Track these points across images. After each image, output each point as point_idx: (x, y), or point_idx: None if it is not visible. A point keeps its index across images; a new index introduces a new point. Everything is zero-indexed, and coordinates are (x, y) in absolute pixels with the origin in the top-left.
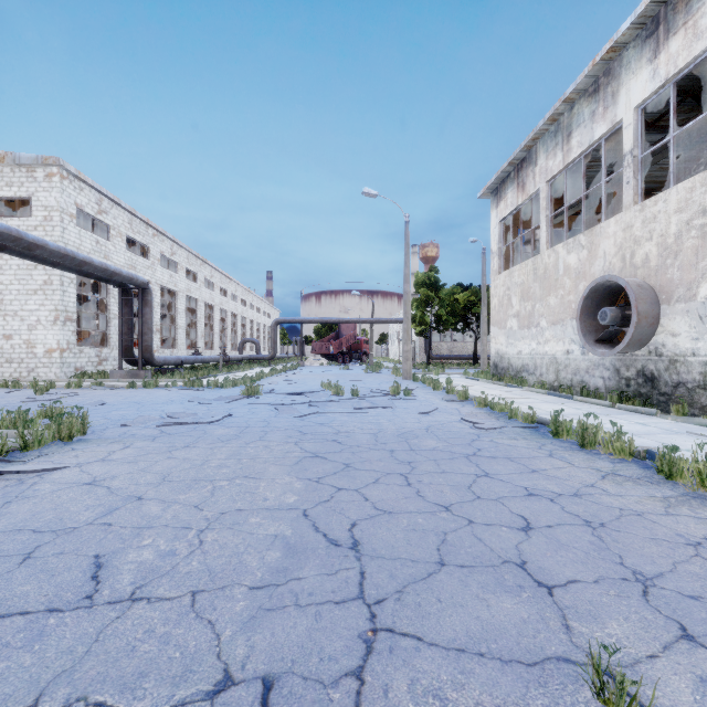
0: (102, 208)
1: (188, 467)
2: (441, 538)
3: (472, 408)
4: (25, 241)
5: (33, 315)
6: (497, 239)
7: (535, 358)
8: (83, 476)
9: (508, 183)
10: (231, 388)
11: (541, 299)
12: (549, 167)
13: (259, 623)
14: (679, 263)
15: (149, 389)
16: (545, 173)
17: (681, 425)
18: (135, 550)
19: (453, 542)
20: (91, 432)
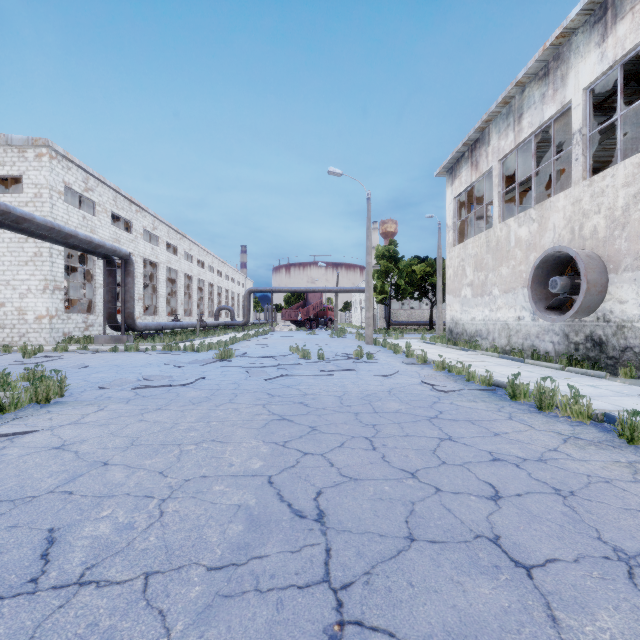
0: (88, 186)
1: (157, 431)
2: (409, 509)
3: (431, 370)
4: (14, 215)
5: (24, 284)
6: (452, 214)
7: (488, 324)
8: (53, 440)
9: (463, 163)
10: (206, 352)
11: (494, 270)
12: (501, 146)
13: (214, 614)
14: (627, 234)
15: (130, 353)
16: (497, 153)
17: (630, 388)
18: (92, 523)
19: (421, 514)
20: (69, 394)
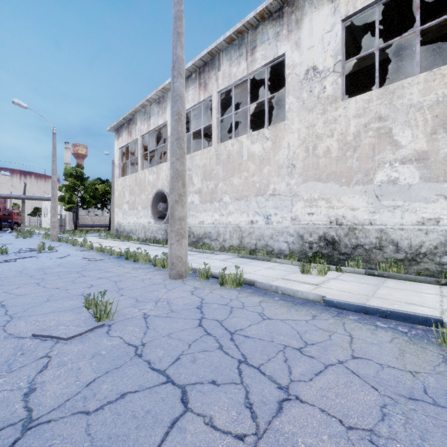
0: None
1: None
2: (50, 295)
3: (93, 253)
4: None
5: None
6: (118, 158)
7: (136, 226)
8: None
9: (124, 129)
10: None
11: (139, 195)
12: (142, 129)
13: None
14: None
15: None
16: (140, 131)
17: None
18: None
19: (56, 295)
20: None
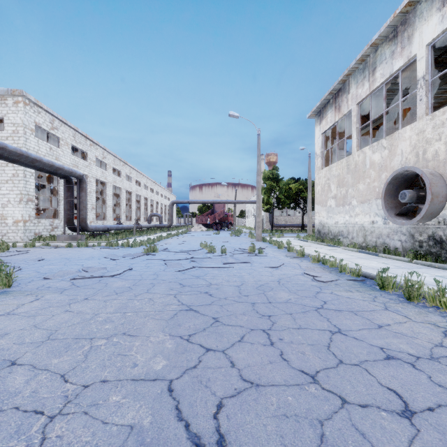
0: (54, 125)
1: (76, 322)
2: (318, 433)
3: (308, 263)
4: None
5: (5, 197)
6: (320, 145)
7: (348, 226)
8: None
9: (328, 107)
10: (138, 247)
11: (353, 186)
12: (359, 93)
13: None
14: None
15: (81, 248)
16: (355, 98)
17: None
18: None
19: (334, 442)
20: (16, 284)
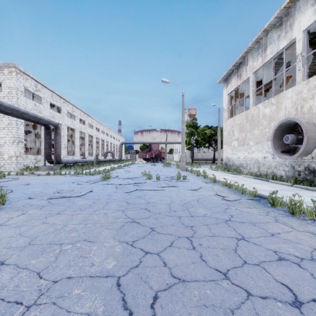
0: (37, 88)
1: (50, 231)
2: None
3: (219, 186)
4: None
5: (3, 139)
6: (227, 102)
7: (246, 160)
8: None
9: (232, 75)
10: (97, 175)
11: (250, 131)
12: (254, 65)
13: None
14: None
15: (56, 175)
16: (252, 69)
17: None
18: None
19: None
20: (8, 203)
